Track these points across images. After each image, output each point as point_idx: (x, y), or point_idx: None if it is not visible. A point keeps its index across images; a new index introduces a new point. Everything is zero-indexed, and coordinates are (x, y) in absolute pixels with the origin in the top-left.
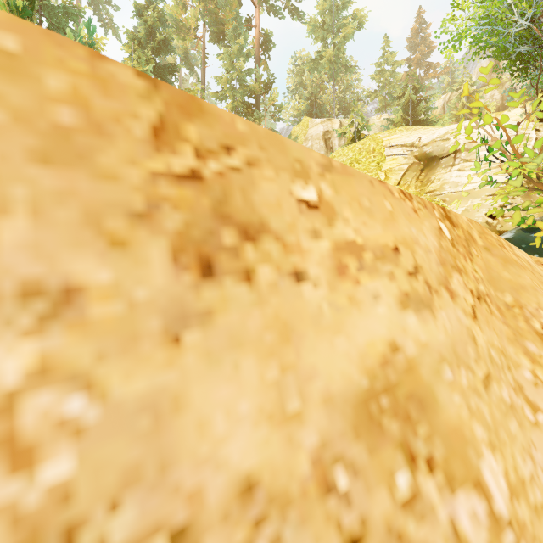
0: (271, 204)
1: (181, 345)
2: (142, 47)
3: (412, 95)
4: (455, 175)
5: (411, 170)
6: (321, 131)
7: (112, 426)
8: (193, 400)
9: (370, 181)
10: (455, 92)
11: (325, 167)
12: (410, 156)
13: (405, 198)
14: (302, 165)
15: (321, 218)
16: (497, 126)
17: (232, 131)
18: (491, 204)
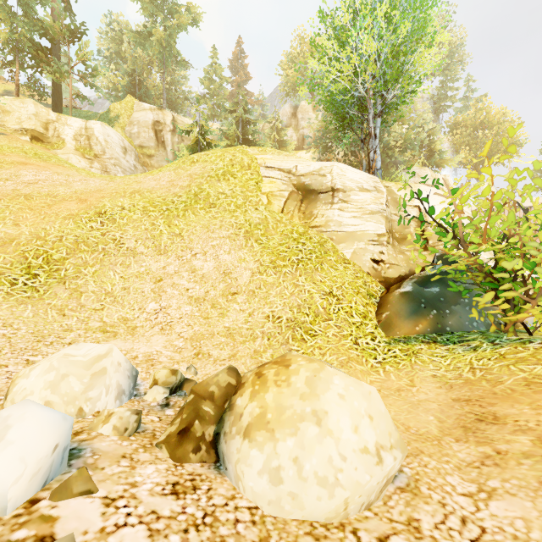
0: None
1: None
2: None
3: (243, 114)
4: (337, 214)
5: (292, 199)
6: (150, 119)
7: None
8: None
9: None
10: (267, 124)
11: None
12: (289, 183)
13: None
14: None
15: None
16: (452, 193)
17: None
18: (373, 249)
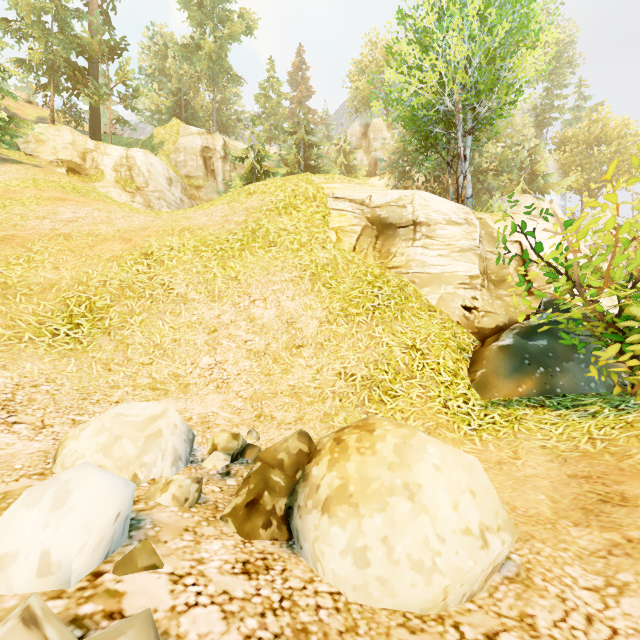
0: None
1: None
2: None
3: (305, 136)
4: (420, 252)
5: (366, 235)
6: (198, 145)
7: None
8: None
9: None
10: (332, 146)
11: None
12: (361, 216)
13: None
14: None
15: None
16: (565, 225)
17: None
18: (464, 294)
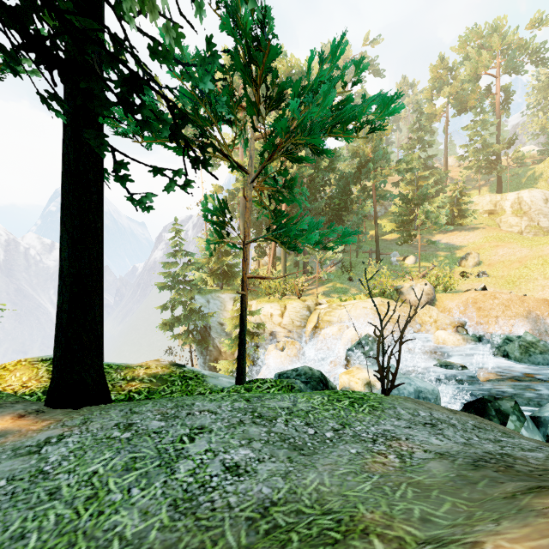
0: None
1: (548, 308)
2: (411, 149)
3: None
4: None
5: None
6: None
7: (547, 310)
8: (548, 310)
9: None
10: None
11: None
12: None
13: None
14: None
15: None
16: None
17: None
18: None
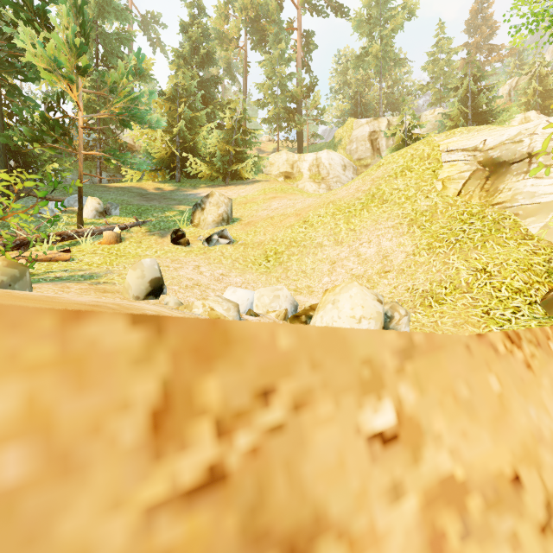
0: (329, 468)
1: None
2: (186, 62)
3: (472, 85)
4: (530, 183)
5: (474, 178)
6: (366, 132)
7: None
8: None
9: (466, 345)
10: (523, 76)
11: (404, 353)
12: (472, 162)
13: (512, 348)
14: (372, 367)
15: (403, 454)
16: None
17: (271, 358)
18: None
